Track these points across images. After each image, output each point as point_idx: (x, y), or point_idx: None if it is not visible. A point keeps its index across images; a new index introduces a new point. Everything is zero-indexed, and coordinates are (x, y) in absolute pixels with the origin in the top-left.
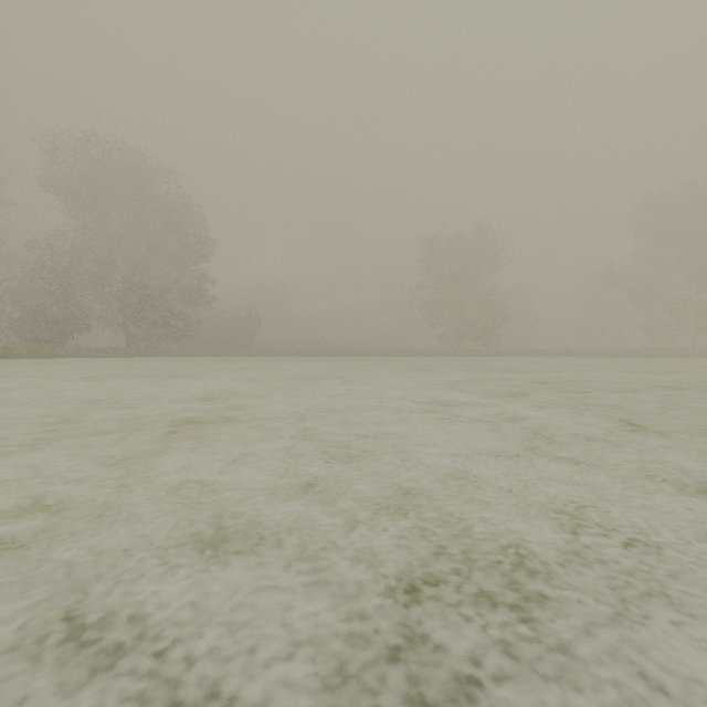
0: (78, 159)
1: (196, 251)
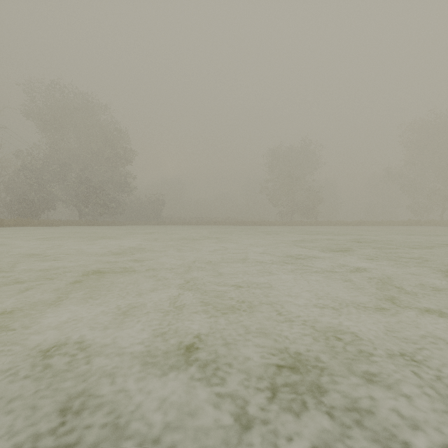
0: (48, 99)
1: (123, 158)
